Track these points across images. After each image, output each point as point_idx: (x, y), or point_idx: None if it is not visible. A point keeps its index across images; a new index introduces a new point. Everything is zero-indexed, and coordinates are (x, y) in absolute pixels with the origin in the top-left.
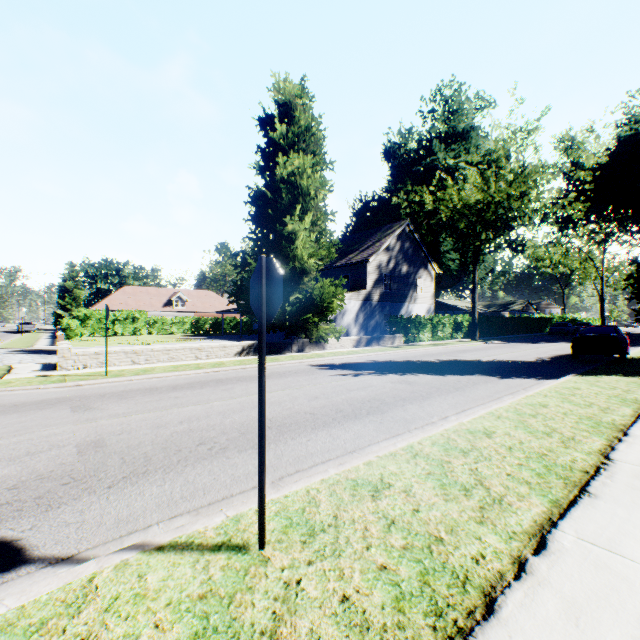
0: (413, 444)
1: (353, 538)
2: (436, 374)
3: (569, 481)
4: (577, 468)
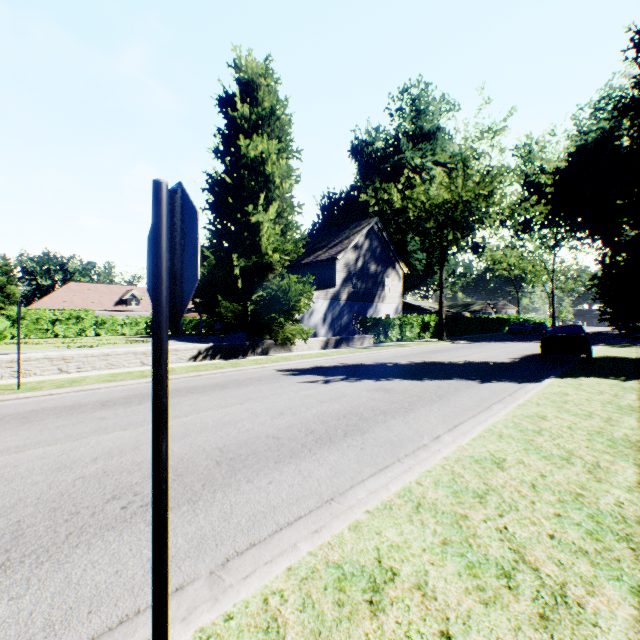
0: (411, 485)
1: None
2: (413, 379)
3: (635, 544)
4: (631, 517)
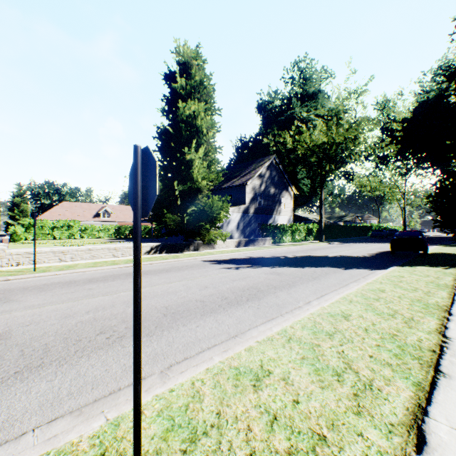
0: (286, 328)
1: (236, 442)
2: (297, 267)
3: (423, 361)
4: (425, 347)
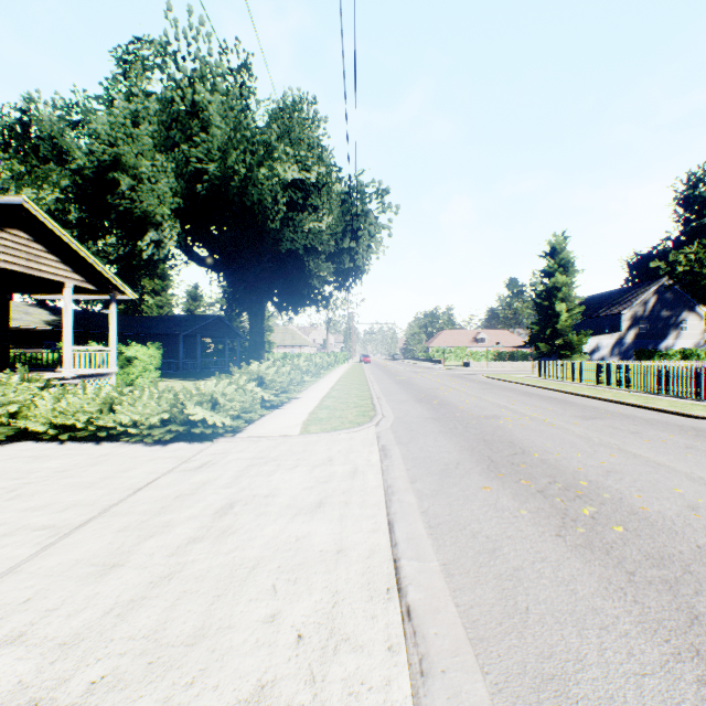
0: None
1: None
2: None
3: None
4: None
